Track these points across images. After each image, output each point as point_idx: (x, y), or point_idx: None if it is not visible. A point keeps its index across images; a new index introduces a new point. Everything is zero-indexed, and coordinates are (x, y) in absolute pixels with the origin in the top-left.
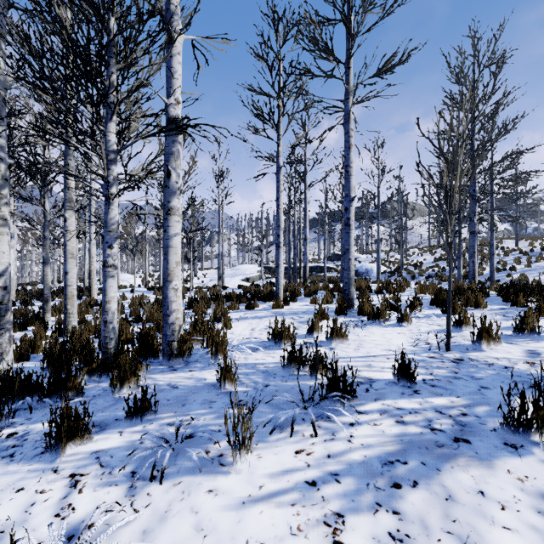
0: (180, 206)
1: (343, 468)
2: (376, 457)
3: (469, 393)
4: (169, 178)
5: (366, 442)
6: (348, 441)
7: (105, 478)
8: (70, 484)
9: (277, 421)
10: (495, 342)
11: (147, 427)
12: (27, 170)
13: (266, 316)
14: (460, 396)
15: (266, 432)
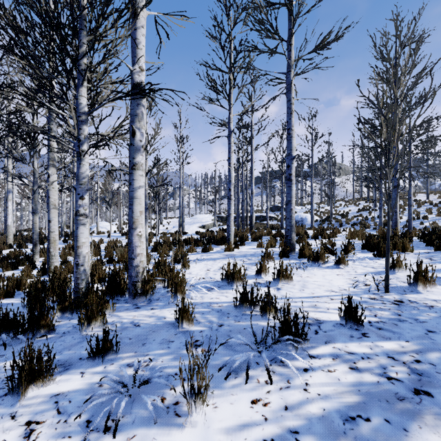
0: (144, 162)
1: (303, 424)
2: (335, 411)
3: (417, 338)
4: (134, 137)
5: (323, 392)
6: (304, 390)
7: (60, 427)
8: (24, 434)
9: (232, 365)
10: (430, 285)
11: (108, 367)
12: (8, 130)
13: (219, 258)
14: (409, 340)
15: (221, 376)
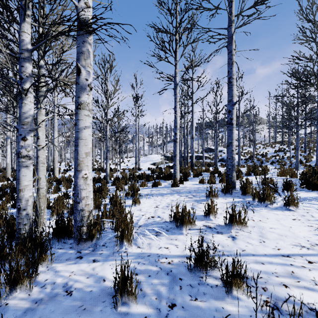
0: (90, 102)
1: None
2: None
3: None
4: (79, 75)
5: None
6: None
7: None
8: None
9: None
10: None
11: None
12: None
13: (167, 193)
14: None
15: None
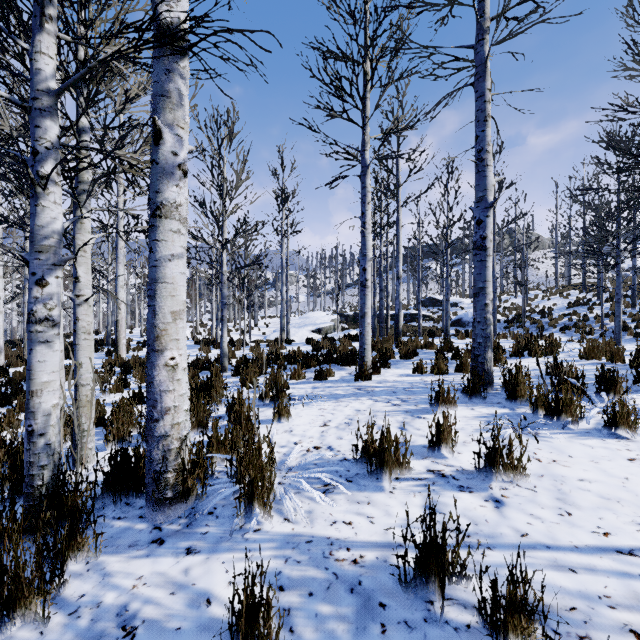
0: (183, 203)
1: None
2: None
3: None
4: (158, 145)
5: None
6: None
7: None
8: None
9: None
10: None
11: None
12: None
13: (346, 395)
14: None
15: None
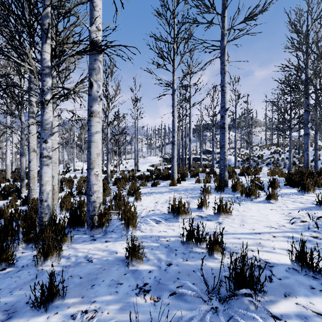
0: (100, 111)
1: None
2: None
3: None
4: (91, 88)
5: None
6: None
7: None
8: None
9: None
10: None
11: (50, 318)
12: None
13: (165, 192)
14: None
15: None
